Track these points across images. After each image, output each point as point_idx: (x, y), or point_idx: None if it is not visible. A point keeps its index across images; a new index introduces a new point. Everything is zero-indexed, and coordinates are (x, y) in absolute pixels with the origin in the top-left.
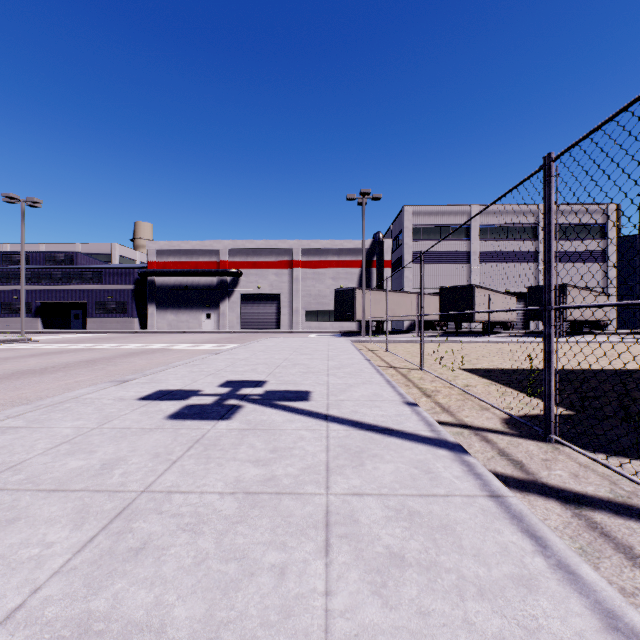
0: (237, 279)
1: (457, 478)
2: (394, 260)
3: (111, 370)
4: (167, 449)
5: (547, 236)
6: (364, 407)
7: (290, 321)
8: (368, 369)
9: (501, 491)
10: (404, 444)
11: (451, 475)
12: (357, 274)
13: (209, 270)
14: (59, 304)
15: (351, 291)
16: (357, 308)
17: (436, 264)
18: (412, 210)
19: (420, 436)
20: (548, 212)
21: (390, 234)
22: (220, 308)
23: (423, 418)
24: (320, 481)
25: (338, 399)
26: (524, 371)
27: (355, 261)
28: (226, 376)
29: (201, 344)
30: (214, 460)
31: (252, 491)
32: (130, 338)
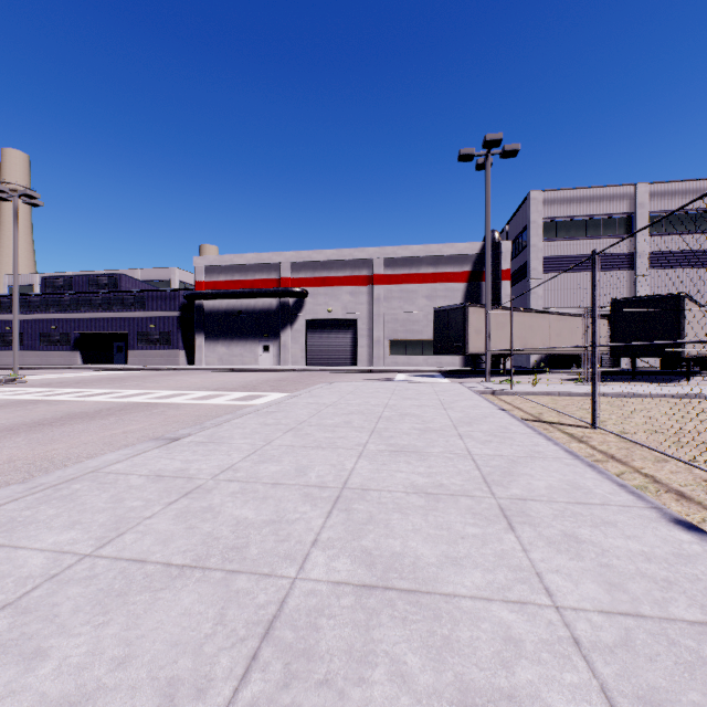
0: (302, 301)
1: None
2: (511, 272)
3: None
4: None
5: None
6: None
7: (369, 355)
8: None
9: None
10: None
11: None
12: (461, 290)
13: (266, 290)
14: (101, 335)
15: (461, 310)
16: (470, 335)
17: (579, 273)
18: (542, 197)
19: None
20: None
21: (504, 237)
22: (280, 338)
23: None
24: None
25: None
26: None
27: (458, 273)
28: None
29: (225, 392)
30: None
31: None
32: (150, 378)
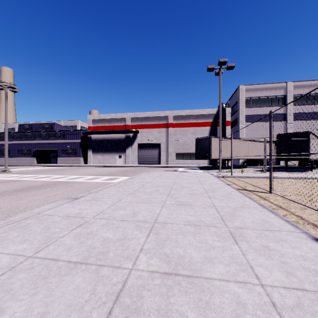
0: (136, 135)
1: None
2: (230, 122)
3: None
4: None
5: None
6: None
7: (166, 159)
8: None
9: None
10: None
11: None
12: (208, 130)
13: (120, 130)
14: (45, 150)
15: (208, 139)
16: (212, 150)
17: (261, 122)
18: (244, 88)
19: None
20: None
21: (227, 106)
22: (126, 152)
23: None
24: None
25: None
26: None
27: (206, 122)
28: None
29: (100, 176)
30: None
31: None
32: (67, 170)
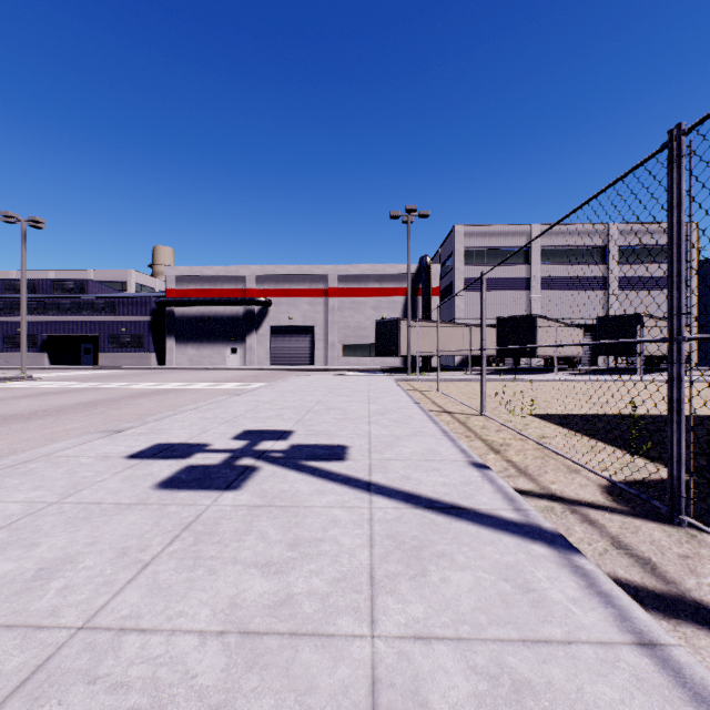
0: (266, 309)
1: (575, 603)
2: (443, 287)
3: (111, 415)
4: (141, 541)
5: (675, 239)
6: (418, 470)
7: (325, 356)
8: (418, 415)
9: (654, 633)
10: (481, 534)
11: (564, 596)
12: (401, 303)
13: (234, 299)
14: (68, 337)
15: (395, 322)
16: (401, 341)
17: (491, 292)
18: (464, 230)
19: (501, 519)
20: (677, 206)
21: (438, 258)
22: (247, 342)
23: (499, 488)
24: (361, 607)
25: (383, 458)
26: (608, 417)
27: (399, 288)
28: (244, 424)
29: (223, 383)
30: (204, 562)
31: (253, 629)
32: (144, 376)
